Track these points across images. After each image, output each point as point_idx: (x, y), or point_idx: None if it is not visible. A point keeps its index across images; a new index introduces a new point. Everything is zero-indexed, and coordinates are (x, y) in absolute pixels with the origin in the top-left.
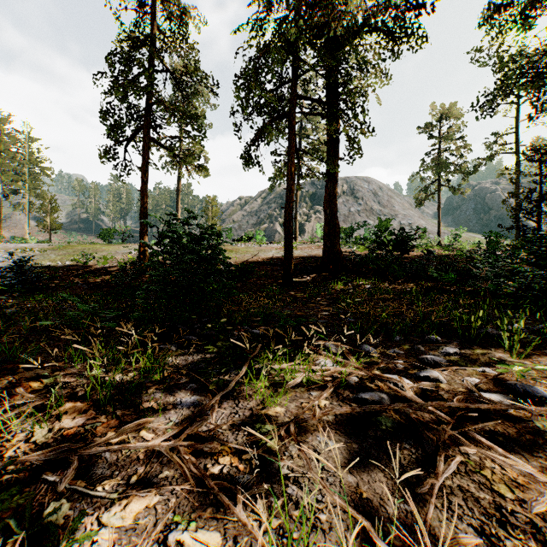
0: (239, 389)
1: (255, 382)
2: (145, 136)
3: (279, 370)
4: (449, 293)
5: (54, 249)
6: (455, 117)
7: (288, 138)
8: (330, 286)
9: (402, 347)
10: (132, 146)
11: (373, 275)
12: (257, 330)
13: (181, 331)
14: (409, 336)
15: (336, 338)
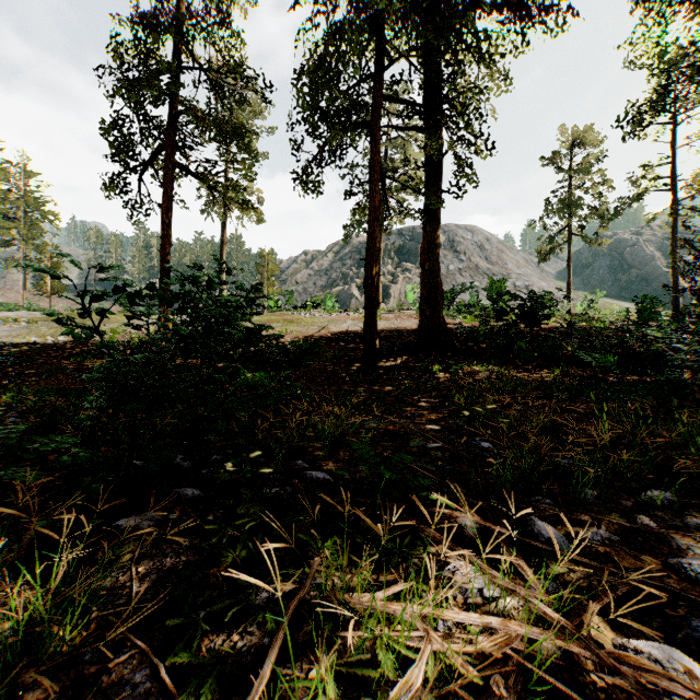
0: (260, 697)
1: (302, 683)
2: (167, 159)
3: (364, 609)
4: (618, 388)
5: (48, 320)
6: (590, 144)
7: (370, 159)
8: (432, 375)
9: (610, 521)
10: (153, 176)
11: (490, 357)
12: (319, 472)
13: (152, 498)
14: (606, 487)
15: (475, 502)
